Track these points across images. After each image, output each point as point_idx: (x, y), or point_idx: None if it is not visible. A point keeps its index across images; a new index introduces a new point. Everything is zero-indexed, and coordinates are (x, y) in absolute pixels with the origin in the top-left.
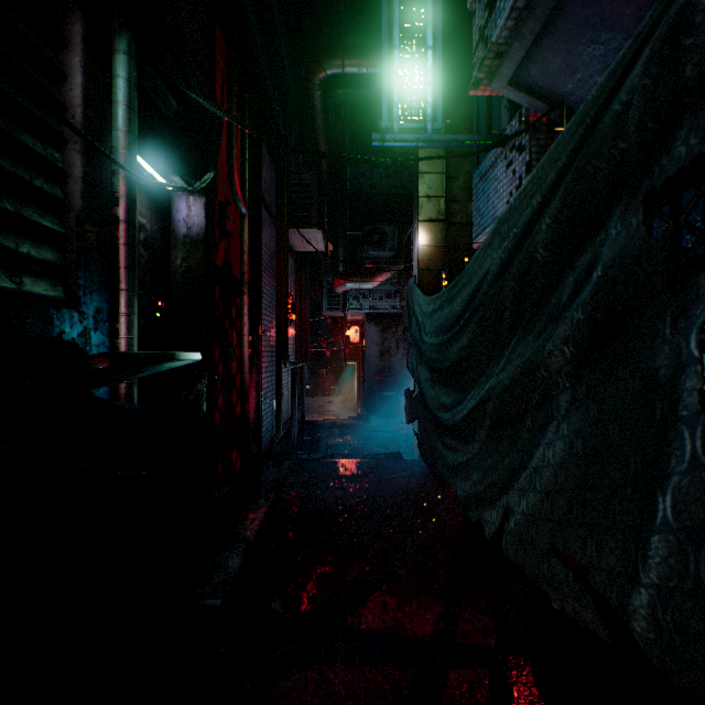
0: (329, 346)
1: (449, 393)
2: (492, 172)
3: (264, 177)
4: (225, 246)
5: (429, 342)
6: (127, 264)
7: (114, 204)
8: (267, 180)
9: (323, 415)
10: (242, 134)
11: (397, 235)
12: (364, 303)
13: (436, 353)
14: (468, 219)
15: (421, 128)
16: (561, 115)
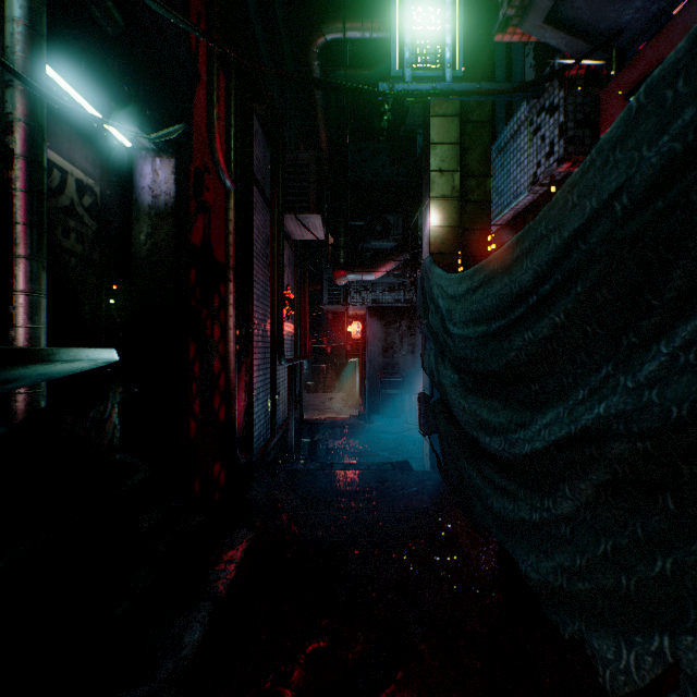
0: (331, 342)
1: (498, 408)
2: (514, 143)
3: (256, 154)
4: (203, 222)
5: (460, 334)
6: (26, 220)
7: (6, 131)
8: (259, 157)
9: (324, 413)
10: (227, 96)
11: (401, 224)
12: (366, 296)
13: (476, 349)
14: (486, 197)
15: (438, 76)
16: (609, 58)
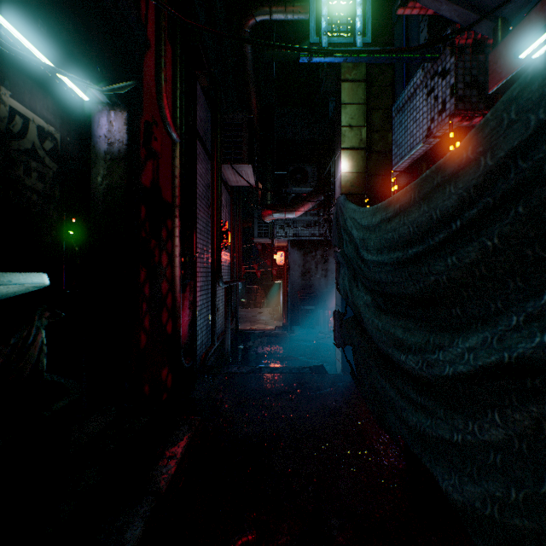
0: (260, 268)
1: (413, 328)
2: (411, 103)
3: (199, 114)
4: (153, 167)
5: (374, 260)
6: None
7: None
8: (201, 117)
9: (254, 324)
10: (174, 64)
11: (316, 173)
12: (288, 231)
13: (391, 273)
14: (388, 148)
15: (350, 42)
16: (495, 27)
